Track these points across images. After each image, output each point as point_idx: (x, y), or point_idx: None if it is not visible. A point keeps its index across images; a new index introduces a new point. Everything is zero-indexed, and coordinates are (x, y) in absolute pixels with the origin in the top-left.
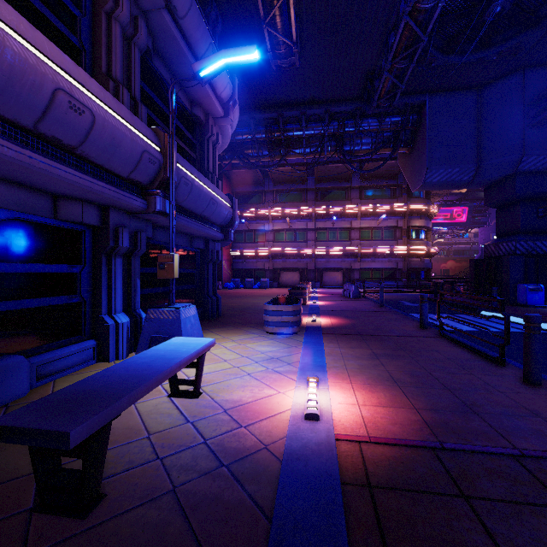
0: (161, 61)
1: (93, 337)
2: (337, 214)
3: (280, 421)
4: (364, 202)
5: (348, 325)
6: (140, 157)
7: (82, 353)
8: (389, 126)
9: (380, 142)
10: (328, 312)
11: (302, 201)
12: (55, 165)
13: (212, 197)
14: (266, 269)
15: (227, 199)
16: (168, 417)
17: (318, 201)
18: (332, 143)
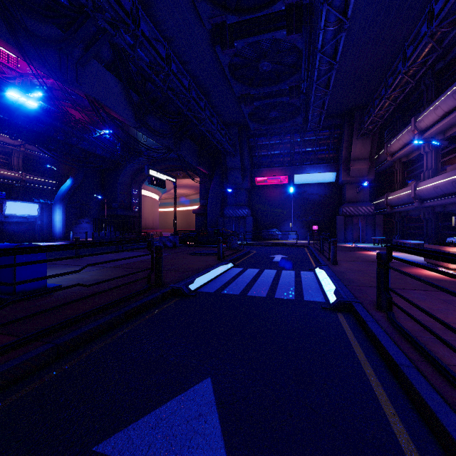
0: None
1: None
2: None
3: None
4: None
5: (400, 267)
6: (453, 185)
7: None
8: None
9: None
10: None
11: None
12: (443, 200)
13: None
14: None
15: None
16: None
17: None
18: None
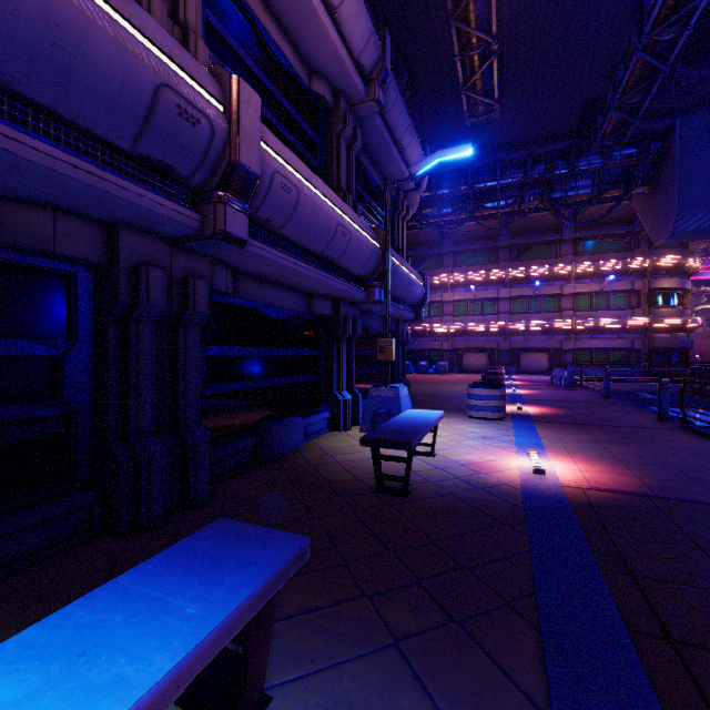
0: (363, 153)
1: (327, 410)
2: (540, 277)
3: (511, 473)
4: (581, 259)
5: (562, 414)
6: (369, 257)
7: (323, 422)
8: (618, 162)
9: (605, 183)
10: (534, 401)
11: (491, 262)
12: (328, 276)
13: (410, 278)
14: (443, 350)
15: (420, 277)
16: (420, 465)
17: (513, 261)
18: (536, 190)
